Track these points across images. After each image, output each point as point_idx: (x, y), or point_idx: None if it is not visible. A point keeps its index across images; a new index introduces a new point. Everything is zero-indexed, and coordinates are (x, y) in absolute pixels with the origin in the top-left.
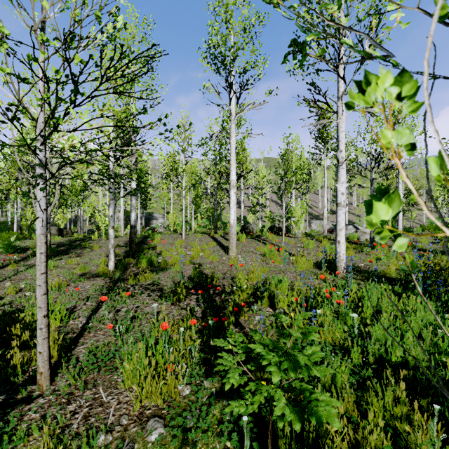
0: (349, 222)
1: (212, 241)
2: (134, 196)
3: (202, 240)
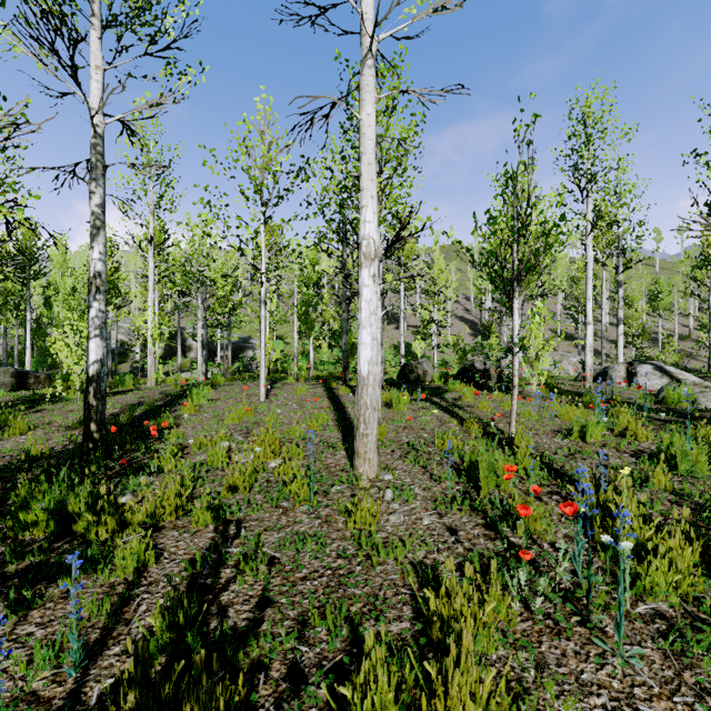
0: (597, 354)
1: (320, 413)
2: (97, 295)
3: (302, 406)
